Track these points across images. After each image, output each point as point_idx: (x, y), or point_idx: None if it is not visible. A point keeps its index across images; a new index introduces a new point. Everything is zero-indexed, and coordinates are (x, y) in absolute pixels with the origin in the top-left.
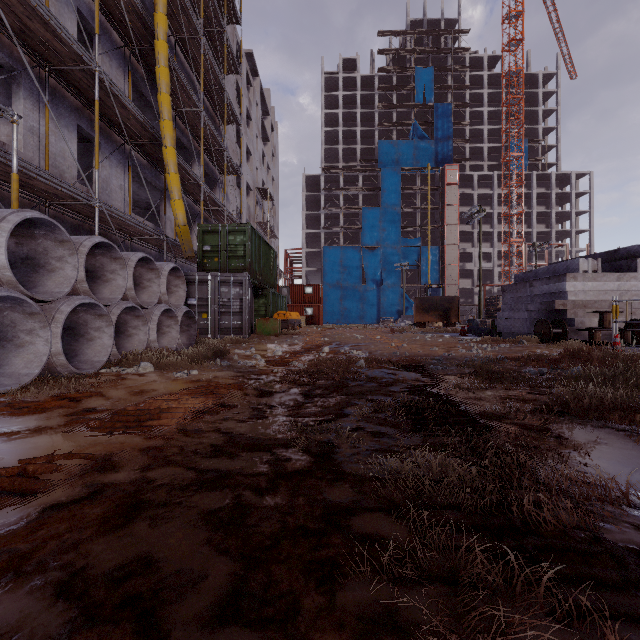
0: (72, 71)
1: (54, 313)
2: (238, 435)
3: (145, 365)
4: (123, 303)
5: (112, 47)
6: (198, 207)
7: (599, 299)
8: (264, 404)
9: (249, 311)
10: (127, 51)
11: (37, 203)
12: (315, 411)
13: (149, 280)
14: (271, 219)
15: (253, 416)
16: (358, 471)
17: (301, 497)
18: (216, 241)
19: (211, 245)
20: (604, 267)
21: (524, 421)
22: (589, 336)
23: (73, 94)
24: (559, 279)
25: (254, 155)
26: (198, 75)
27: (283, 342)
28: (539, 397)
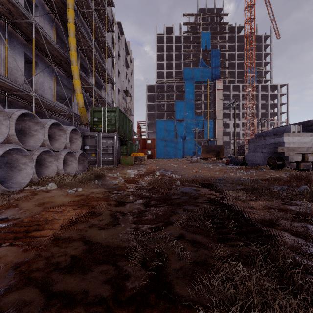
0: (20, 23)
1: None
2: (95, 244)
3: (51, 185)
4: (41, 148)
5: (45, 13)
6: (92, 99)
7: (301, 146)
8: (119, 212)
9: (117, 152)
10: (53, 16)
11: (0, 94)
12: (151, 219)
13: (59, 135)
14: (130, 106)
15: (110, 223)
16: (187, 295)
17: None
18: (100, 116)
19: (98, 118)
20: (302, 129)
21: (290, 228)
22: (297, 166)
23: (22, 36)
24: (280, 136)
25: (121, 74)
26: (92, 31)
27: (135, 169)
28: (291, 207)
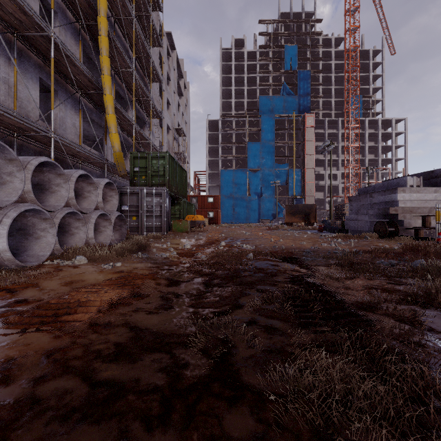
0: (34, 37)
1: (2, 217)
2: (143, 330)
3: (80, 258)
4: (65, 209)
5: (67, 22)
6: (131, 140)
7: (421, 206)
8: (172, 293)
9: (167, 215)
10: (78, 26)
11: (7, 134)
12: (214, 301)
13: (89, 192)
14: (184, 150)
15: (161, 306)
16: (257, 384)
17: (196, 432)
18: (143, 164)
19: (140, 167)
20: (424, 183)
21: (394, 312)
22: (415, 233)
23: (36, 54)
24: (392, 192)
25: (172, 105)
26: (131, 46)
27: (191, 237)
28: (399, 287)
